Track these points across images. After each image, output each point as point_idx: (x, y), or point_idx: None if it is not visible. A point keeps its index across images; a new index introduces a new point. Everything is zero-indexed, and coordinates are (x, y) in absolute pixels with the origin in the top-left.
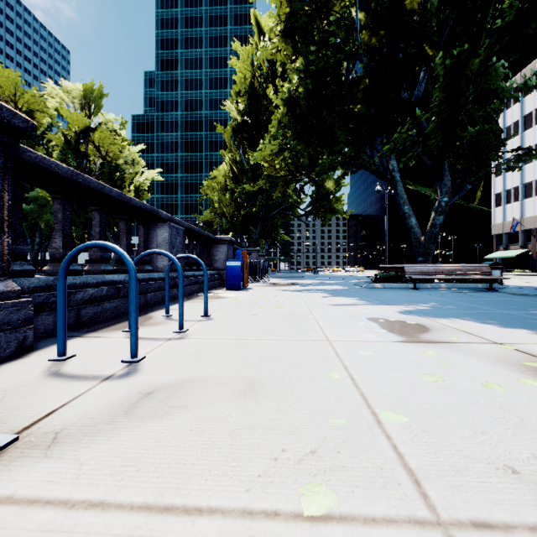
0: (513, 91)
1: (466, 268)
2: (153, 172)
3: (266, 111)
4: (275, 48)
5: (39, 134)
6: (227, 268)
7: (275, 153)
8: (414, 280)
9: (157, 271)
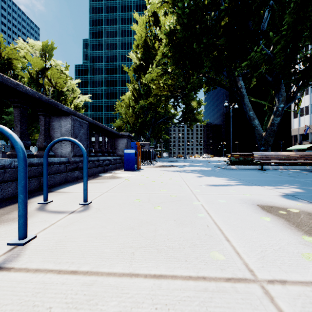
0: (305, 48)
1: (299, 154)
2: (85, 97)
3: (154, 58)
4: (160, 3)
5: (16, 74)
6: (125, 154)
7: (160, 74)
8: (261, 163)
9: (61, 156)
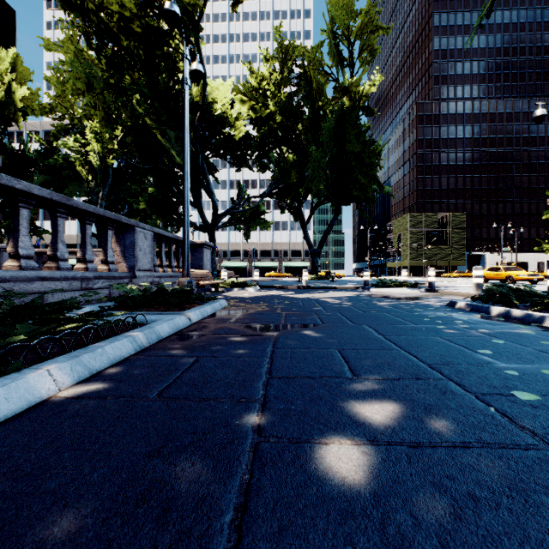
0: None
1: None
2: None
3: None
4: None
5: None
6: None
7: None
8: None
9: None
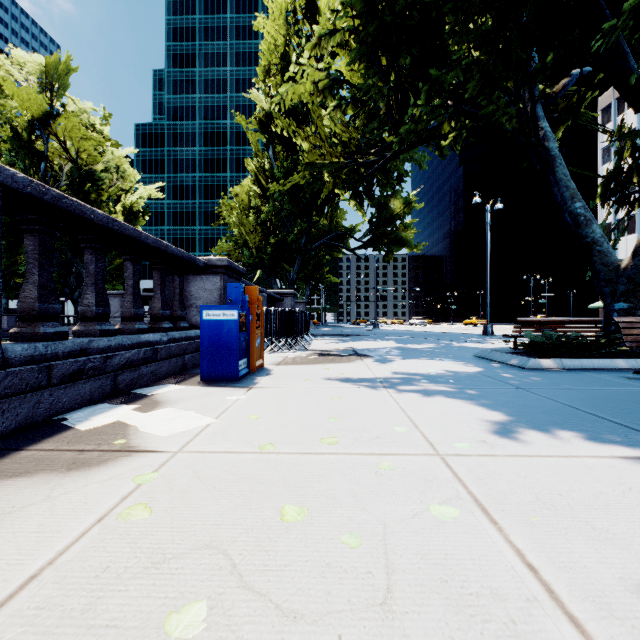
0: None
1: None
2: (150, 188)
3: None
4: None
5: None
6: (205, 325)
7: (322, 89)
8: None
9: None
